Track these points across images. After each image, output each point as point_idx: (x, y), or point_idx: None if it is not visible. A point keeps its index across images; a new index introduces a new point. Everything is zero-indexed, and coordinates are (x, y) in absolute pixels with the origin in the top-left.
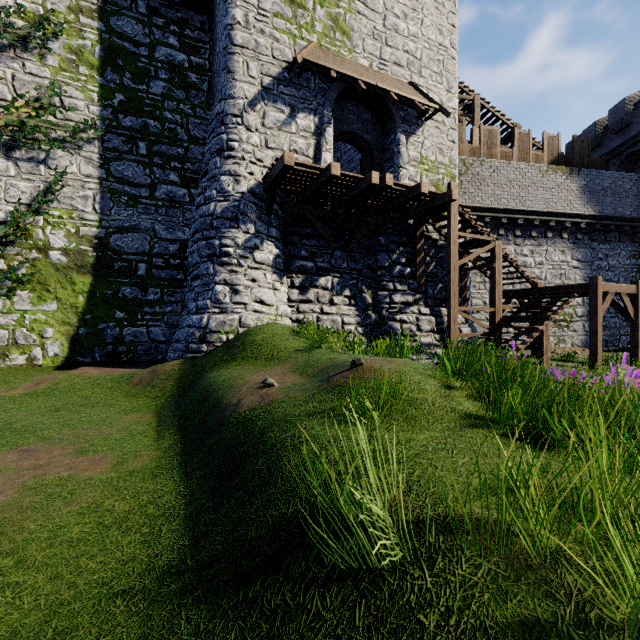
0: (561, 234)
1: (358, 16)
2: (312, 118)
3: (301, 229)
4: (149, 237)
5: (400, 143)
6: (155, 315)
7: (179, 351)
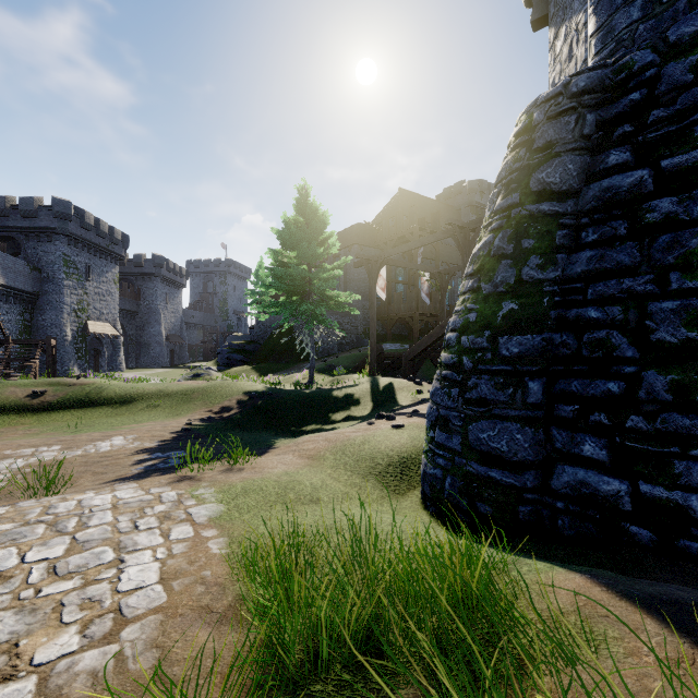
0: None
1: None
2: None
3: None
4: None
5: None
6: None
7: None
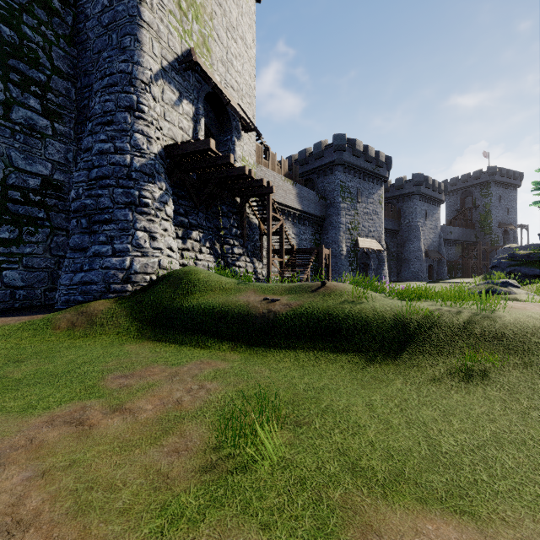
0: (289, 218)
1: (215, 43)
2: (191, 106)
3: (179, 191)
4: (3, 164)
5: (235, 144)
6: (11, 256)
7: (95, 292)
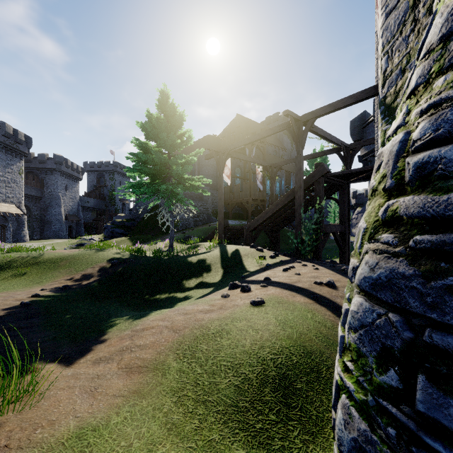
0: None
1: None
2: None
3: None
4: None
5: None
6: None
7: None
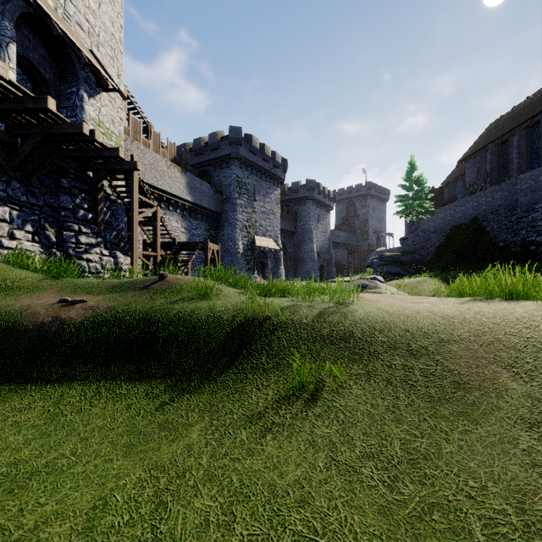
0: (177, 209)
1: None
2: None
3: None
4: None
5: (84, 100)
6: None
7: None
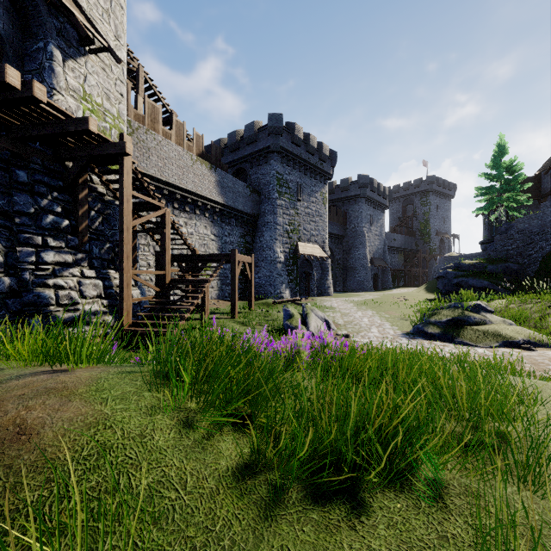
0: (205, 213)
1: None
2: None
3: None
4: None
5: (54, 58)
6: None
7: None
